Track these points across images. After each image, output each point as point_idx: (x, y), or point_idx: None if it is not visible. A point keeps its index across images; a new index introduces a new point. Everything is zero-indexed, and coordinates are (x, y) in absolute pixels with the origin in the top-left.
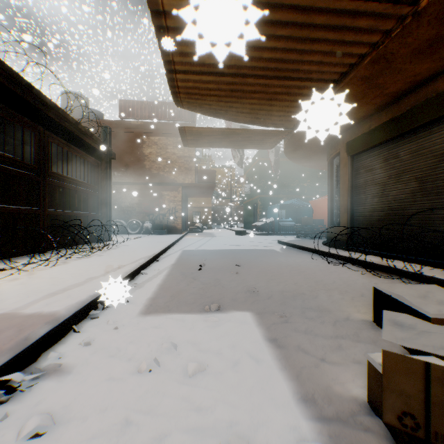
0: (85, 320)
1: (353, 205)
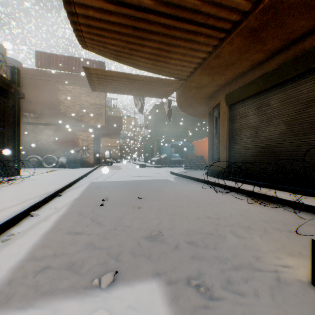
0: None
1: (231, 144)
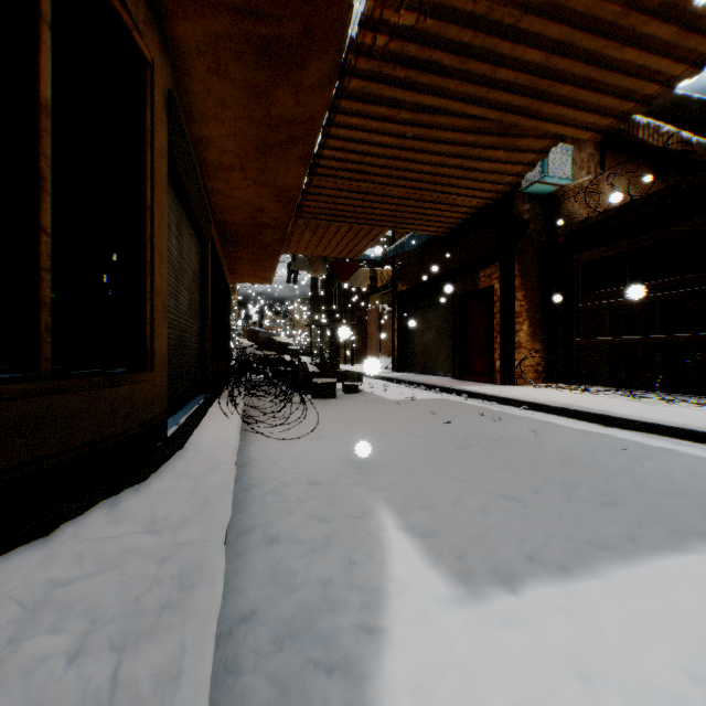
0: (462, 396)
1: None
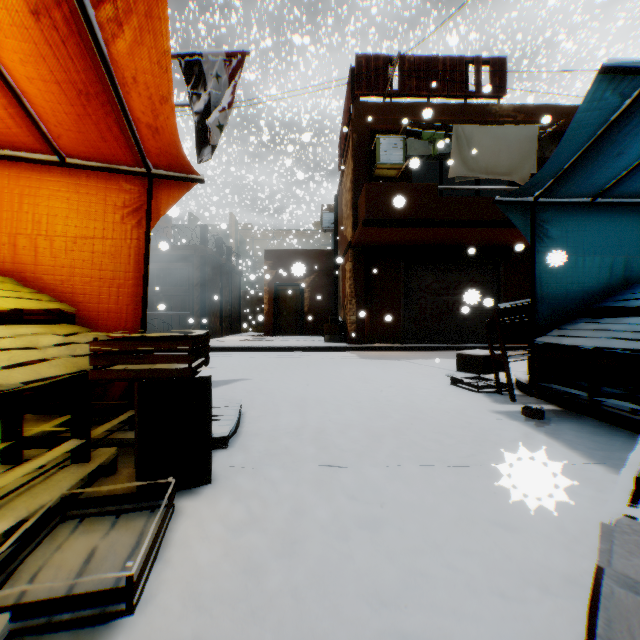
0: None
1: None
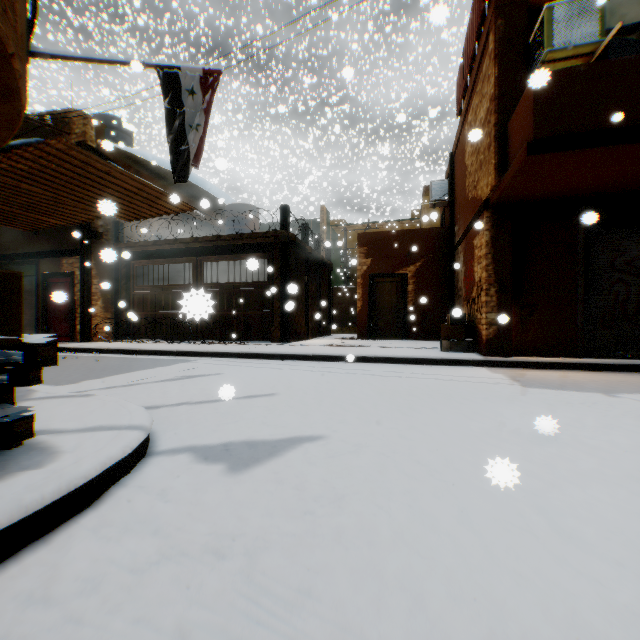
0: None
1: None
